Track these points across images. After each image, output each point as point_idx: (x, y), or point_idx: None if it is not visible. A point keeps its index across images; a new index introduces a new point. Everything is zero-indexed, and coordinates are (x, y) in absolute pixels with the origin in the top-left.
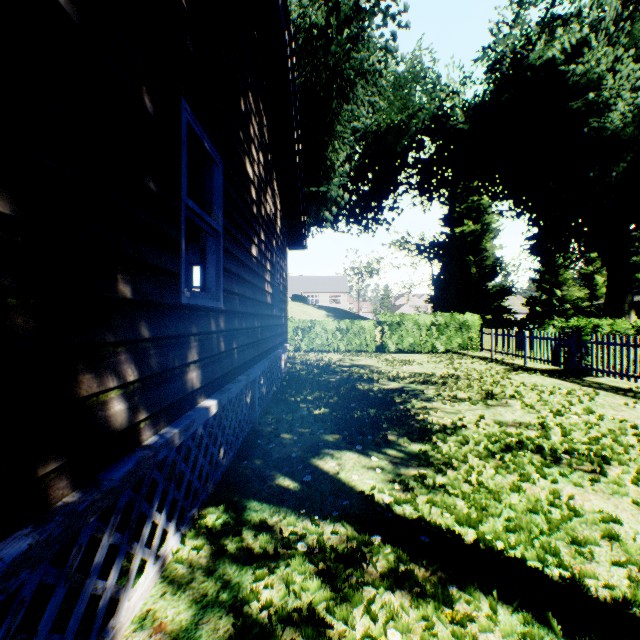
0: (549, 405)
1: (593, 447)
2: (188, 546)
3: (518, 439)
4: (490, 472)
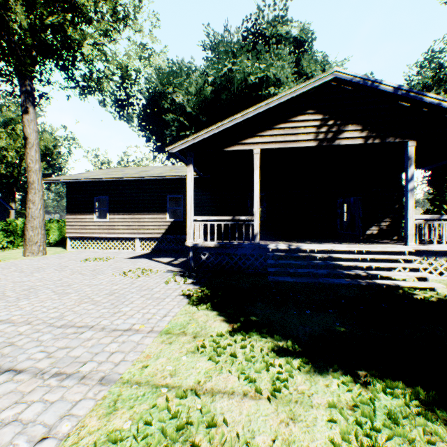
0: None
1: None
2: None
3: None
4: None
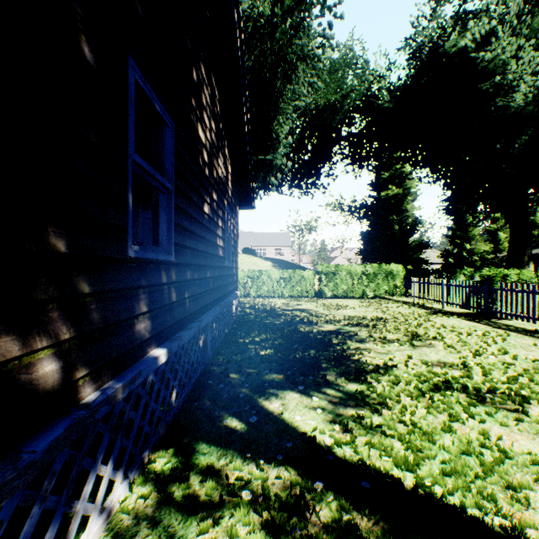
0: (468, 346)
1: (512, 386)
2: (136, 494)
3: (444, 379)
4: (422, 412)
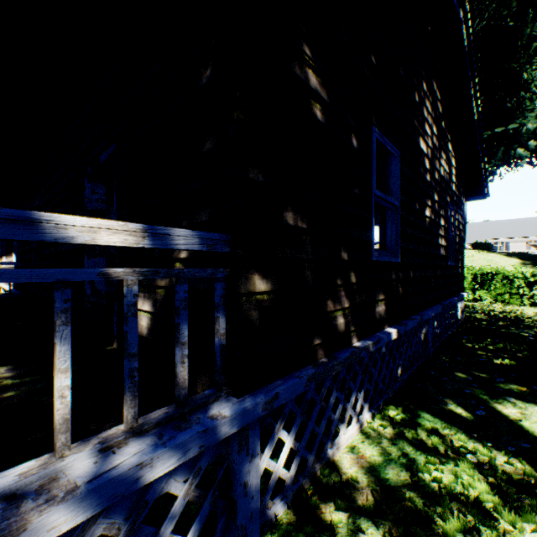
0: None
1: None
2: (376, 423)
3: None
4: None
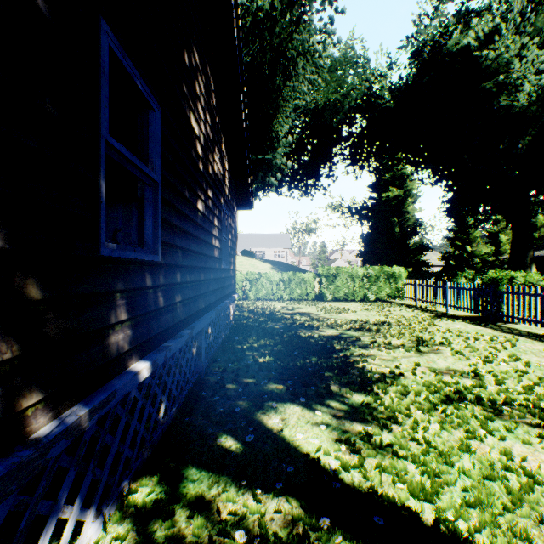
0: (477, 352)
1: (529, 397)
2: (110, 534)
3: (456, 389)
4: (435, 427)
